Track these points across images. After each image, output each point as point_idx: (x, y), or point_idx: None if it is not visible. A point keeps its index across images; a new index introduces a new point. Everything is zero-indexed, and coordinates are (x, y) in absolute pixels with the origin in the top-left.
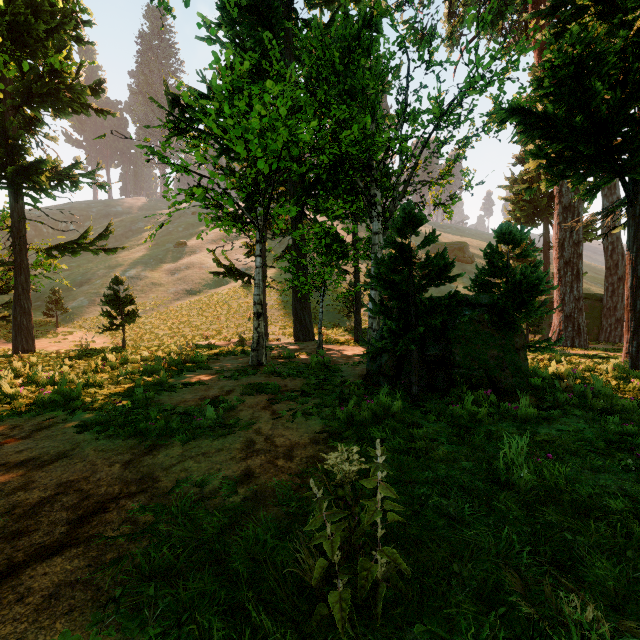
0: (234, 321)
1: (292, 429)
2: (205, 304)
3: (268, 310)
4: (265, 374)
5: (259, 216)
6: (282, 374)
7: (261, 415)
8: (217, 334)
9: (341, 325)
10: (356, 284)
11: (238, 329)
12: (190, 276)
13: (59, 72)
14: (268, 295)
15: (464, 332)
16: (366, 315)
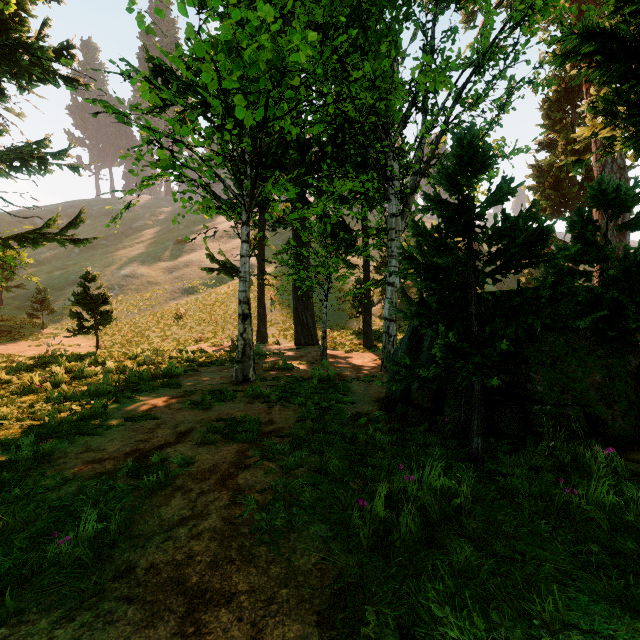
0: (232, 322)
1: (256, 564)
2: (202, 304)
3: (269, 310)
4: (248, 397)
5: (244, 189)
6: (269, 400)
7: (209, 506)
8: (212, 336)
9: (348, 327)
10: (366, 280)
11: (236, 331)
12: (188, 274)
13: (8, 23)
14: (269, 294)
15: (550, 346)
16: (375, 316)
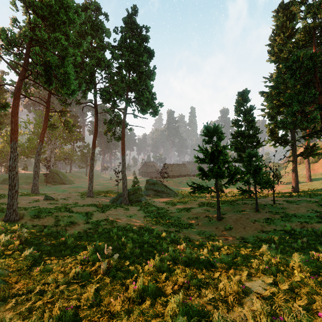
0: None
1: None
2: None
3: None
4: None
5: None
6: None
7: None
8: None
9: None
10: None
11: None
12: None
13: None
14: None
15: None
16: None
